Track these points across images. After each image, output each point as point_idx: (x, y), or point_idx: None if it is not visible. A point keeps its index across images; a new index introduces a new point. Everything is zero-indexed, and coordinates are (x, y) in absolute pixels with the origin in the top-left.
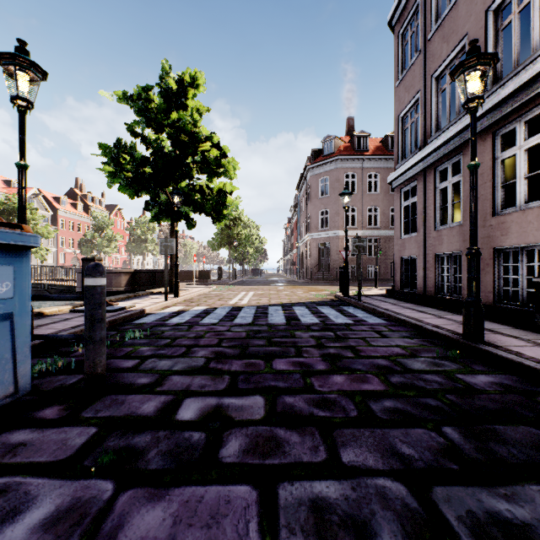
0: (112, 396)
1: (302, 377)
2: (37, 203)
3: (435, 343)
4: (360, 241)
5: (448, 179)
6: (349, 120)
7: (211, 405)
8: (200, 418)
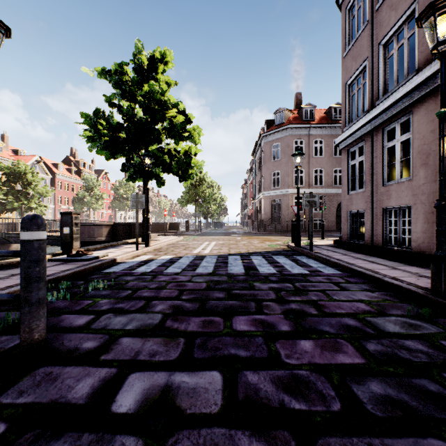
0: (47, 369)
1: (265, 342)
2: (39, 168)
3: (399, 298)
4: (312, 197)
5: (396, 137)
6: (297, 94)
7: (158, 385)
8: (141, 408)
